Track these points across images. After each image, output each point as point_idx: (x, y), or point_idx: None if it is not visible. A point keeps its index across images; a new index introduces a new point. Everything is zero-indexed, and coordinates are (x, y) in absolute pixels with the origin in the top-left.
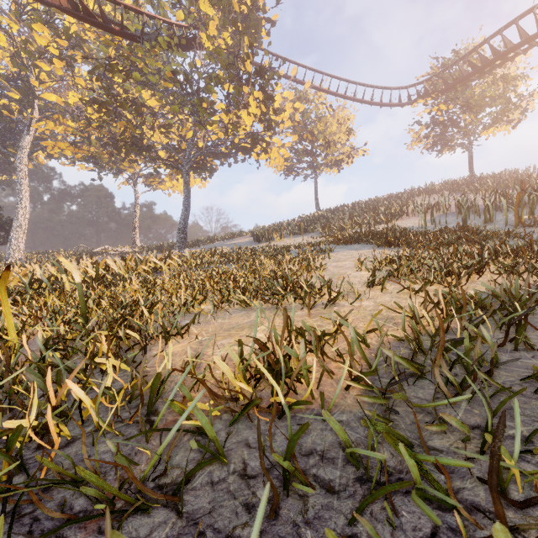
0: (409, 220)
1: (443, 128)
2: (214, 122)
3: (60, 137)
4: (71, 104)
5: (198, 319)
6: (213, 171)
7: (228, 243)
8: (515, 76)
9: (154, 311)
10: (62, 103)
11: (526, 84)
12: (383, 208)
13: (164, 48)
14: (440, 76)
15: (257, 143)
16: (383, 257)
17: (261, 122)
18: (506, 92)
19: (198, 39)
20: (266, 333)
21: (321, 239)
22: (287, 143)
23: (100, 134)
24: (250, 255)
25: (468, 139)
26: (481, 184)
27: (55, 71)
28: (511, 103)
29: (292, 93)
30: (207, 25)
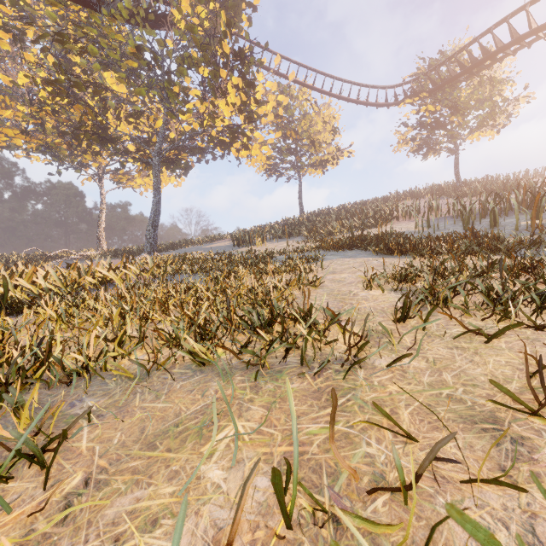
0: (401, 224)
1: (430, 130)
2: (188, 110)
3: (8, 123)
4: (21, 85)
5: (88, 420)
6: (188, 167)
7: (205, 247)
8: (501, 79)
9: (4, 394)
10: (10, 84)
11: (510, 89)
12: (372, 211)
13: (125, 17)
14: (428, 76)
15: (237, 137)
16: (390, 268)
17: (241, 112)
18: (494, 95)
19: (170, 17)
20: (229, 464)
21: (307, 243)
22: (269, 139)
23: (58, 123)
24: (226, 262)
25: (454, 143)
26: (467, 189)
27: (0, 45)
28: (497, 107)
29: (275, 84)
30: (179, 0)
